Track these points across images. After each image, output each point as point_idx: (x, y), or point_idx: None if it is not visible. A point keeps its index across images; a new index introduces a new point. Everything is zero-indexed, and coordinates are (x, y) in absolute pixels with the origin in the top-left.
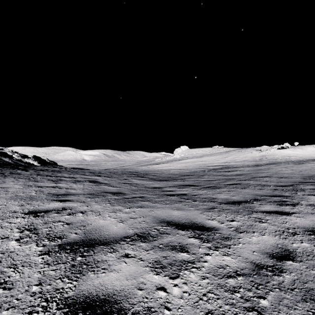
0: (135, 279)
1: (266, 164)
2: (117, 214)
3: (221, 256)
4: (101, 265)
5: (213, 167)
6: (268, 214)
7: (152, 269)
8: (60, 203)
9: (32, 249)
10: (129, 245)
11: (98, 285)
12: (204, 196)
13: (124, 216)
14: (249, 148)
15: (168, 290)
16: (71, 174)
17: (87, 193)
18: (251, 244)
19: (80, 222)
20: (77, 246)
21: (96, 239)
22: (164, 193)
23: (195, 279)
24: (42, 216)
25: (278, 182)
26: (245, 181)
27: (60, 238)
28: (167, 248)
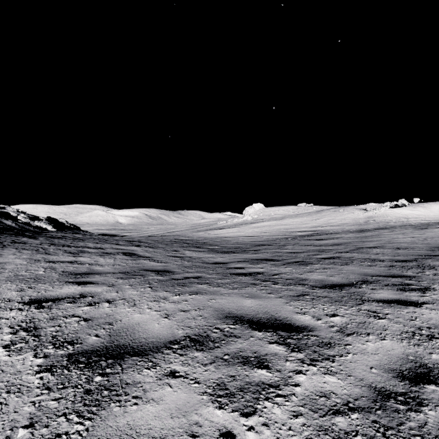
0: (185, 416)
1: (374, 229)
2: (160, 304)
3: (321, 375)
4: (132, 391)
5: (299, 233)
6: (387, 305)
7: (213, 398)
8: (78, 286)
9: (26, 363)
10: (177, 355)
11: (125, 427)
12: (289, 276)
13: (171, 307)
14: (350, 207)
15: (238, 438)
16: (98, 243)
17: (119, 272)
18: (367, 355)
19: (104, 317)
20: (96, 357)
21: (126, 345)
22: (230, 272)
23: (282, 417)
24: (48, 308)
25: (395, 256)
26: (346, 253)
27: (71, 344)
28: (236, 361)
